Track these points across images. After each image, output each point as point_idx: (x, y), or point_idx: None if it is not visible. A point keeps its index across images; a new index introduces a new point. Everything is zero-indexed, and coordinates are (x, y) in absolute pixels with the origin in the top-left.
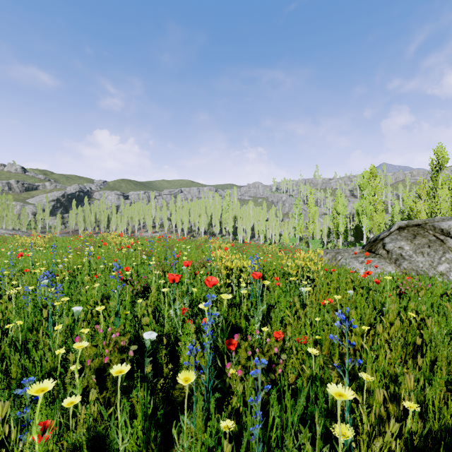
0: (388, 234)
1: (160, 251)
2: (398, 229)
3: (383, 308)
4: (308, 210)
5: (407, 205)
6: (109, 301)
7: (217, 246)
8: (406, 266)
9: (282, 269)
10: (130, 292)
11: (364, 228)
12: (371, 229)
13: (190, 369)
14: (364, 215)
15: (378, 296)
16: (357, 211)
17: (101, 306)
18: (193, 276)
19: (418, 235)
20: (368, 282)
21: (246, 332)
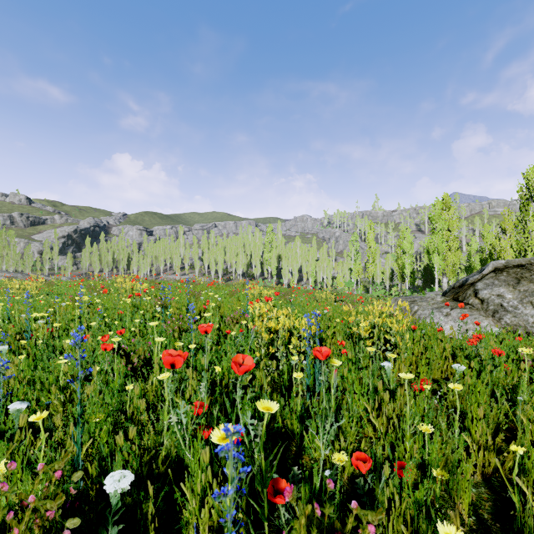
0: (479, 277)
1: (183, 300)
2: (494, 271)
3: (519, 397)
4: (368, 247)
5: (487, 241)
6: (92, 380)
7: (256, 294)
8: (509, 321)
9: (345, 326)
10: (123, 367)
11: (436, 269)
12: (444, 271)
13: (201, 533)
14: (436, 253)
15: (498, 374)
16: (427, 249)
17: (41, 413)
18: (222, 337)
19: (523, 279)
20: (467, 346)
21: (301, 439)
